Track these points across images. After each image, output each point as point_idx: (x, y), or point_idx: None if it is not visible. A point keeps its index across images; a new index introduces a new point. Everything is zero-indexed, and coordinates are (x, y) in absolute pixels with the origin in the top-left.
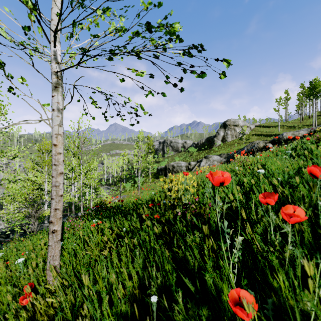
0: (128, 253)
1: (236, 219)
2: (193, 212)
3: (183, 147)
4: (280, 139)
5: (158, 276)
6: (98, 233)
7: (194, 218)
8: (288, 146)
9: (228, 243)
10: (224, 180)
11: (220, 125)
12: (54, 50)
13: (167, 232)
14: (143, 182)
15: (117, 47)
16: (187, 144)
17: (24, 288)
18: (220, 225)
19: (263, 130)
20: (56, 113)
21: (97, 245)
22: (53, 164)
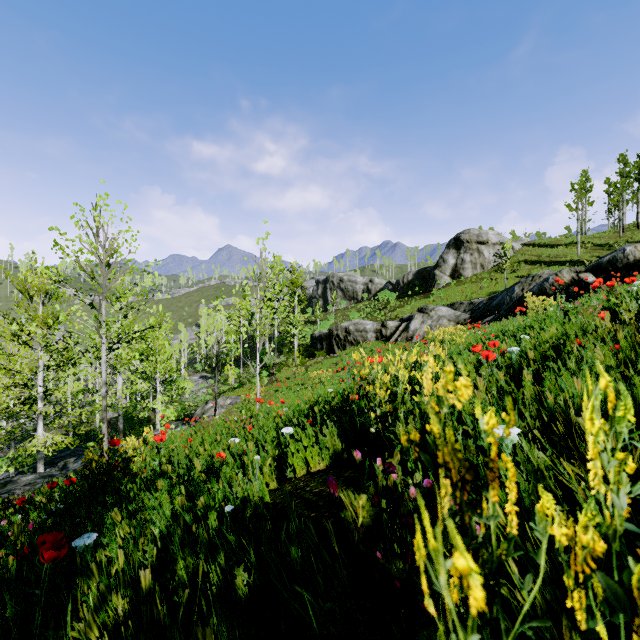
0: None
1: None
2: None
3: (367, 290)
4: (616, 262)
5: None
6: None
7: None
8: None
9: None
10: None
11: (448, 243)
12: None
13: None
14: (281, 365)
15: None
16: (375, 284)
17: None
18: None
19: (540, 252)
20: None
21: None
22: None
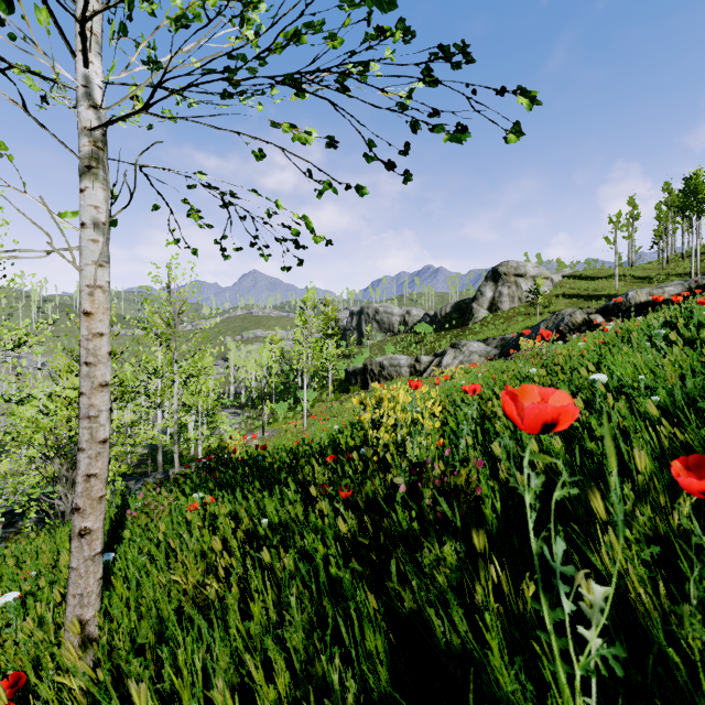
0: (270, 596)
1: (545, 502)
2: (438, 485)
3: (404, 323)
4: (620, 305)
5: (347, 684)
6: (204, 527)
7: (443, 506)
8: (652, 320)
9: (567, 610)
10: (556, 415)
11: (486, 275)
12: (85, 75)
13: (370, 531)
14: (315, 400)
15: (241, 60)
16: (412, 316)
17: (1, 683)
18: (539, 550)
19: (580, 285)
20: (90, 232)
21: (199, 559)
22: (82, 363)
